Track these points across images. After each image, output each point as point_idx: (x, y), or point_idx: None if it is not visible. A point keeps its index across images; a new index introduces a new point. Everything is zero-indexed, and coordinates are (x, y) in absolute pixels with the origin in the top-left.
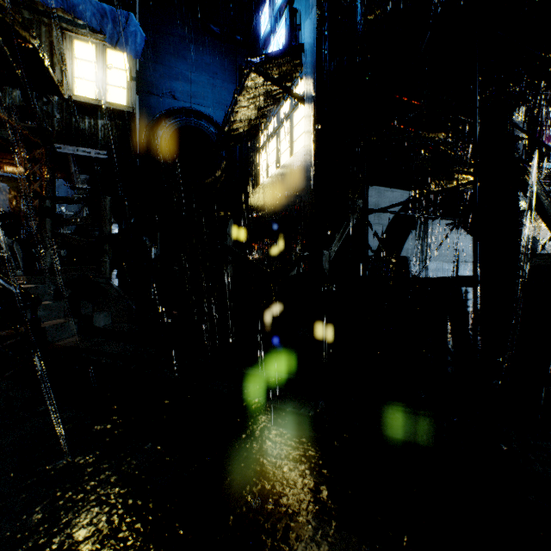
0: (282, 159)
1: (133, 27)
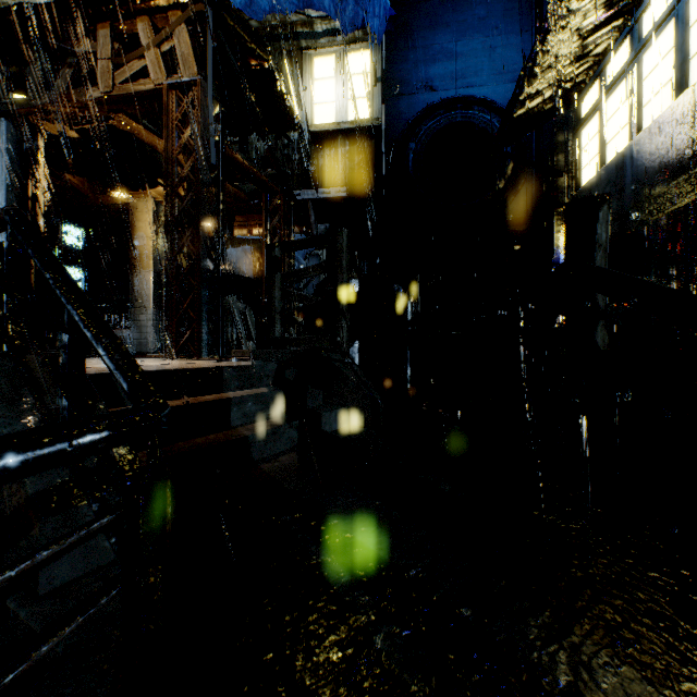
0: (649, 113)
1: None
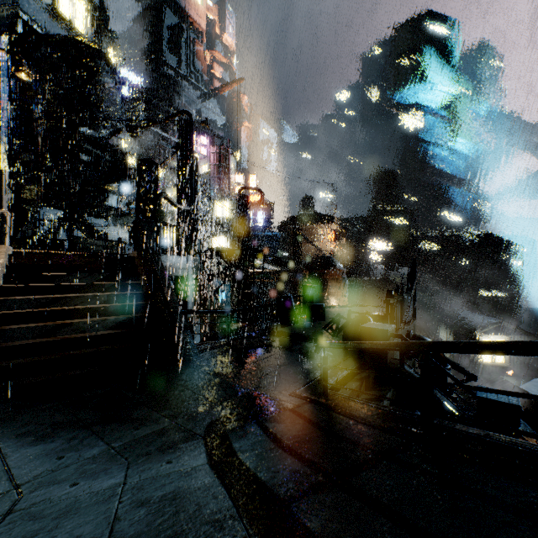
0: None
1: None
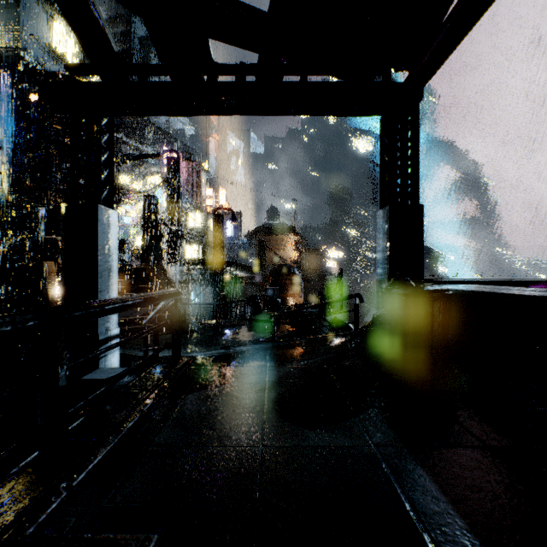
0: None
1: None
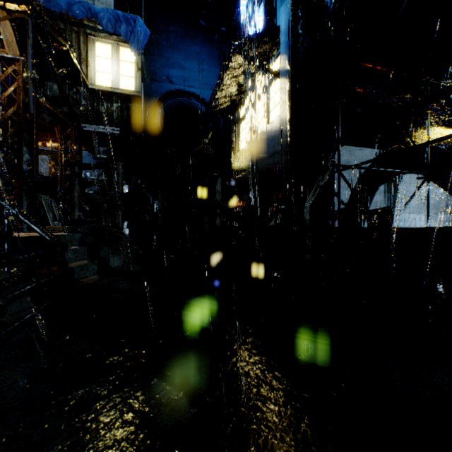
0: (260, 127)
1: (140, 27)
